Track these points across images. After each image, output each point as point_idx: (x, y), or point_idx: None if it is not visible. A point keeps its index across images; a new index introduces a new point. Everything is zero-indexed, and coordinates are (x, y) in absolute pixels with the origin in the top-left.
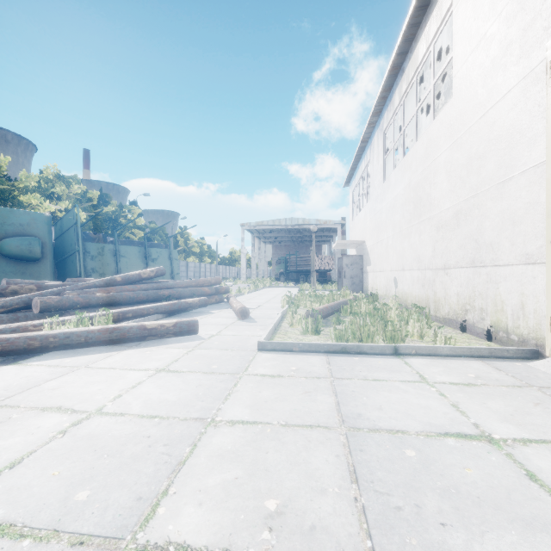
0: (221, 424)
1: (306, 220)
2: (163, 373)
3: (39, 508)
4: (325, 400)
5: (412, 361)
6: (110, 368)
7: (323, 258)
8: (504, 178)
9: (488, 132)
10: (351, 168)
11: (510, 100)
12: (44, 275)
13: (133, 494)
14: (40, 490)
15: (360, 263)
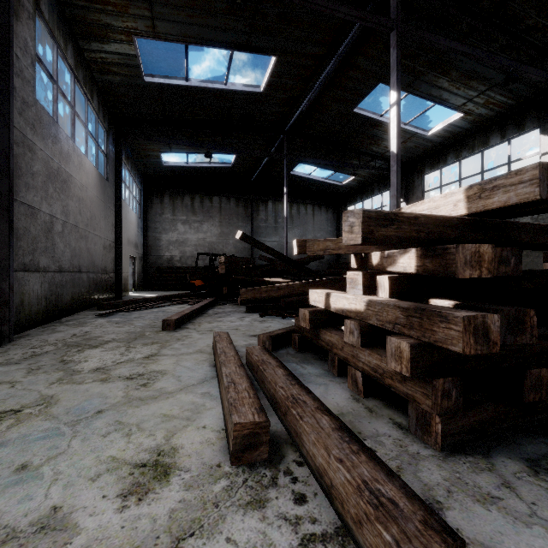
0: None
1: None
2: None
3: None
4: None
5: None
6: None
7: None
8: None
9: None
10: None
11: None
12: None
13: None
14: None
15: None
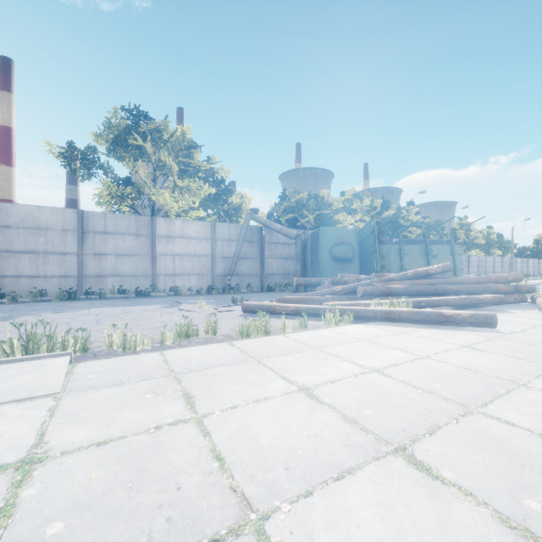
0: (533, 388)
1: None
2: (467, 348)
3: (417, 382)
4: None
5: None
6: (422, 337)
7: None
8: None
9: None
10: None
11: None
12: (354, 271)
13: (468, 395)
14: (414, 377)
15: None
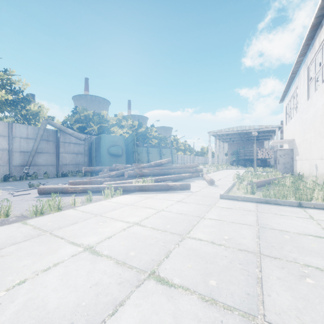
0: (206, 218)
1: (251, 126)
2: (180, 202)
3: (159, 226)
4: (251, 218)
5: (309, 210)
6: (160, 199)
7: (264, 151)
8: None
9: None
10: (284, 91)
11: None
12: (122, 162)
13: (182, 228)
14: (157, 223)
15: (290, 154)
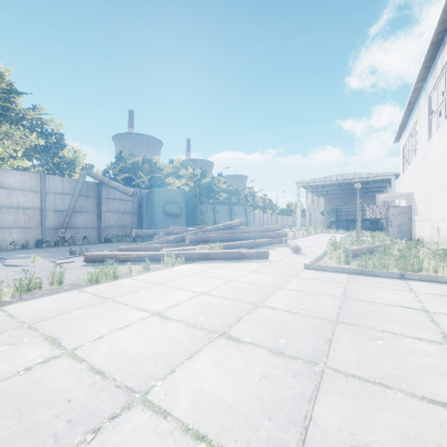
0: (284, 289)
1: (357, 174)
2: (254, 272)
3: (229, 296)
4: (337, 289)
5: (412, 282)
6: (230, 269)
7: (374, 208)
8: None
9: None
10: (400, 126)
11: None
12: (182, 224)
13: (255, 298)
14: (227, 293)
15: (408, 212)
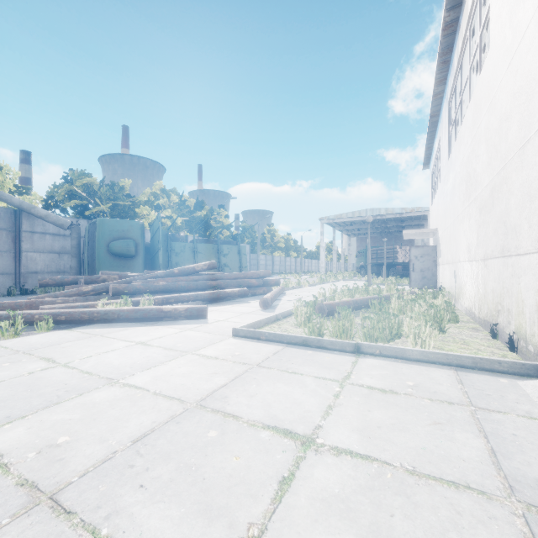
0: (118, 384)
1: (390, 210)
2: (138, 345)
3: None
4: (217, 382)
5: (366, 361)
6: (112, 338)
7: (407, 250)
8: (523, 141)
9: (512, 84)
10: (426, 147)
11: (528, 38)
12: (137, 268)
13: (9, 414)
14: None
15: (432, 254)
